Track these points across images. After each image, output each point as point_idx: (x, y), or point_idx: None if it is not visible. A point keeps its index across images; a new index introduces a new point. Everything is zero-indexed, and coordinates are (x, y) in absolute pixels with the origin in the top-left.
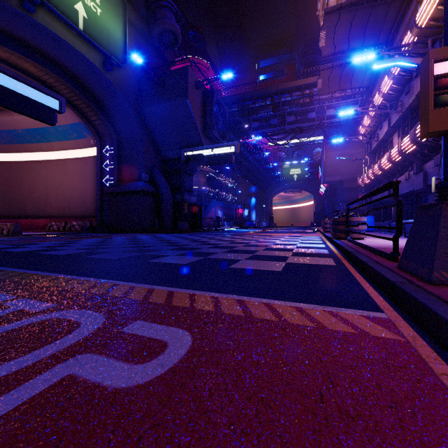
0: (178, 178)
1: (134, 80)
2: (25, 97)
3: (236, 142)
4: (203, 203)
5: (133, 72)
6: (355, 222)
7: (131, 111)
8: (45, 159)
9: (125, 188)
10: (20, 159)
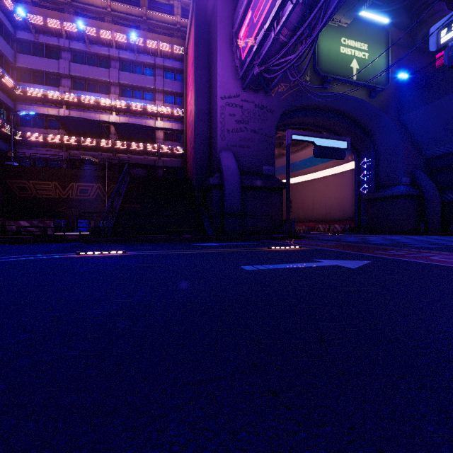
0: (448, 175)
1: (394, 93)
2: (330, 147)
3: None
4: None
5: (393, 86)
6: None
7: (392, 123)
8: (311, 178)
9: (384, 194)
10: (295, 181)
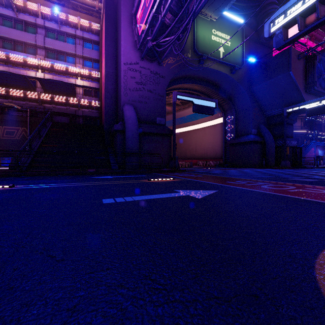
0: (279, 128)
1: (247, 72)
2: (204, 106)
3: None
4: (299, 144)
5: (246, 67)
6: None
7: (245, 92)
8: (194, 128)
9: (241, 140)
10: (184, 130)
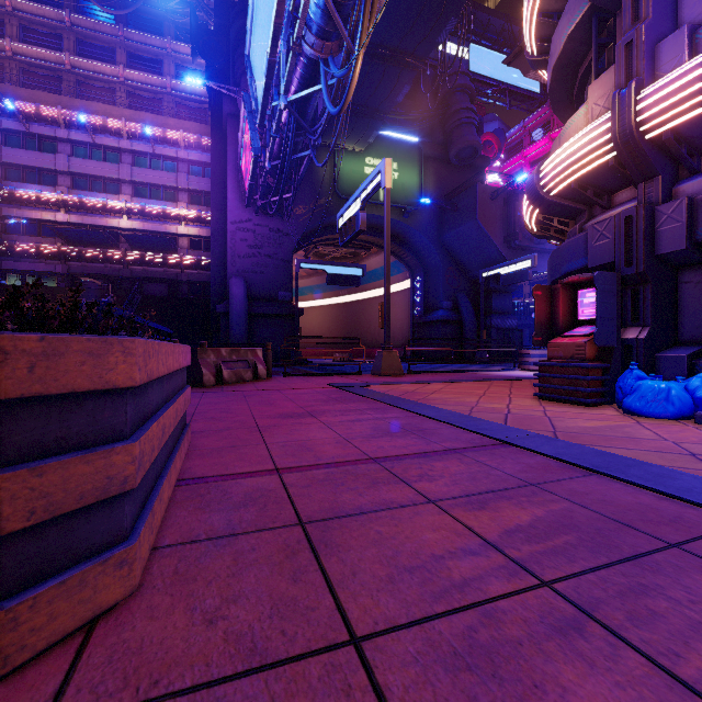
0: (488, 299)
1: (434, 211)
2: (343, 275)
3: (533, 254)
4: None
5: (432, 204)
6: (527, 355)
7: (431, 243)
8: (378, 295)
9: (428, 318)
10: (364, 297)
